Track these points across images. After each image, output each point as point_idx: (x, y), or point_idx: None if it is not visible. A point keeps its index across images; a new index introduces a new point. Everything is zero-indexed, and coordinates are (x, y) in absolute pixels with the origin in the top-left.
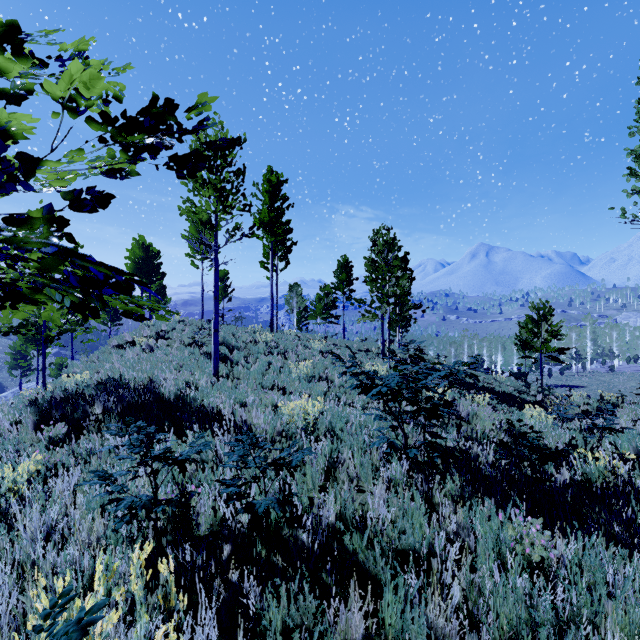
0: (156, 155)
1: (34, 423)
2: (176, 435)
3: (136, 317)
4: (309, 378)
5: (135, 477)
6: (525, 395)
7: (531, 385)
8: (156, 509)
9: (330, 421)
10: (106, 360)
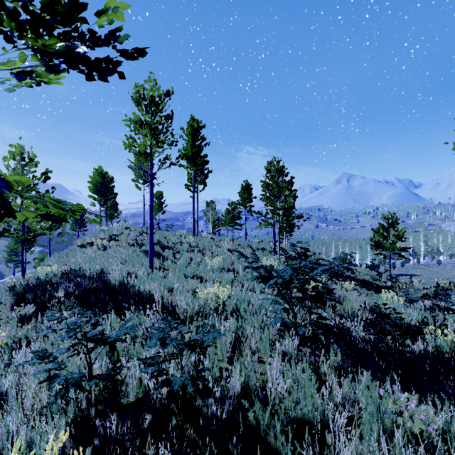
0: (74, 67)
1: (11, 304)
2: (118, 314)
3: (55, 218)
4: (220, 269)
5: (73, 354)
6: (378, 282)
7: (382, 274)
8: (89, 383)
9: (236, 303)
10: (72, 256)
